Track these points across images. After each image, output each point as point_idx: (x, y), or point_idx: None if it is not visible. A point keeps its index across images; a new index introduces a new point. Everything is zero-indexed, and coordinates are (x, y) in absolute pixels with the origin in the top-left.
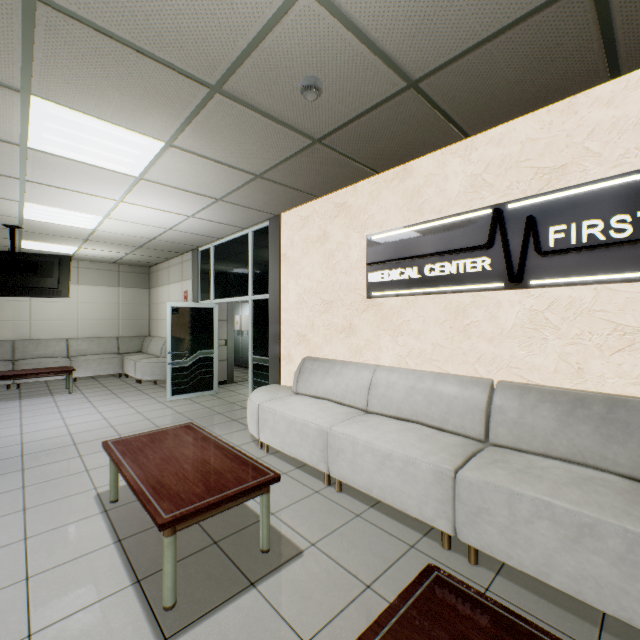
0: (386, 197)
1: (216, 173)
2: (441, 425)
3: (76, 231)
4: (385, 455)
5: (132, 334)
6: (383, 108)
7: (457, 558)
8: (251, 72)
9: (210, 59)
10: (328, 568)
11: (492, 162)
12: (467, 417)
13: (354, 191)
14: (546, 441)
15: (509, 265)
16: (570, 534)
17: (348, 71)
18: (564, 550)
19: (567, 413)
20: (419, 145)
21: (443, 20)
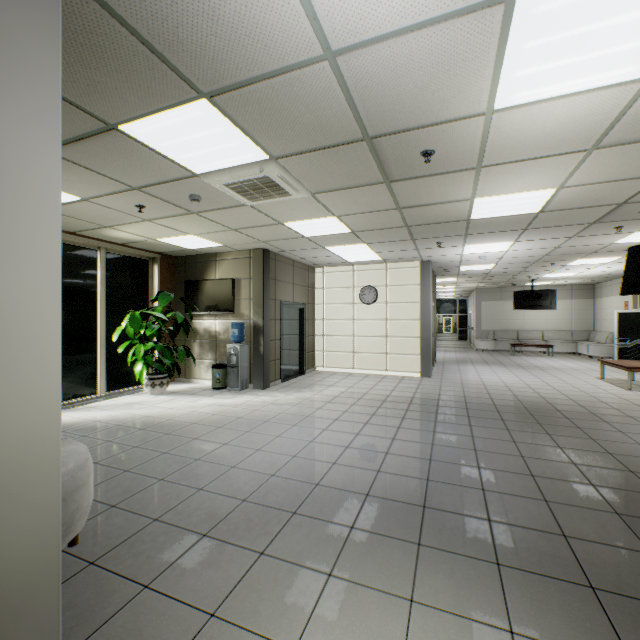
0: None
1: None
2: None
3: (559, 277)
4: None
5: (580, 329)
6: None
7: None
8: None
9: None
10: None
11: None
12: None
13: None
14: None
15: None
16: None
17: None
18: None
19: None
20: None
21: None
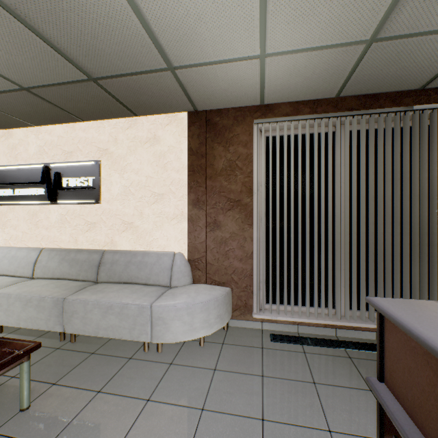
0: None
1: None
2: (15, 274)
3: None
4: None
5: None
6: None
7: None
8: None
9: None
10: None
11: (48, 142)
12: (27, 267)
13: None
14: (54, 272)
15: (49, 193)
16: (25, 304)
17: None
18: (23, 311)
19: (63, 258)
20: (7, 123)
21: None
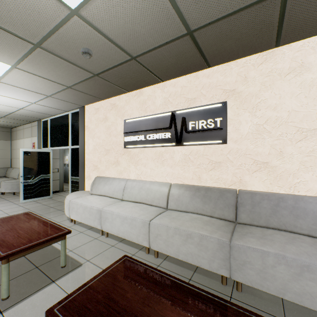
0: (132, 103)
1: (45, 83)
2: (151, 203)
3: None
4: (124, 217)
5: None
6: (123, 65)
7: (150, 256)
8: (55, 41)
9: (31, 32)
10: (93, 269)
11: (172, 93)
12: (161, 199)
13: (119, 98)
14: (186, 206)
15: (176, 136)
16: (184, 238)
17: (103, 49)
18: (183, 245)
19: (193, 194)
20: (144, 82)
21: (139, 37)
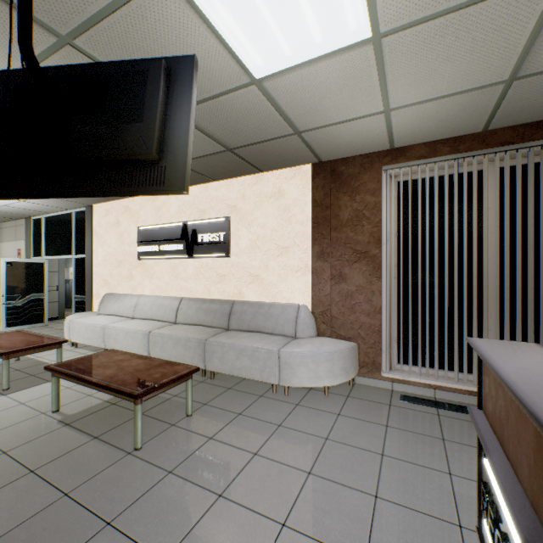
0: (147, 208)
1: None
2: (162, 319)
3: None
4: (128, 331)
5: None
6: None
7: None
8: None
9: None
10: None
11: (186, 202)
12: (171, 314)
13: (133, 201)
14: (192, 318)
15: (187, 248)
16: (175, 342)
17: None
18: (174, 348)
19: (199, 307)
20: None
21: None
